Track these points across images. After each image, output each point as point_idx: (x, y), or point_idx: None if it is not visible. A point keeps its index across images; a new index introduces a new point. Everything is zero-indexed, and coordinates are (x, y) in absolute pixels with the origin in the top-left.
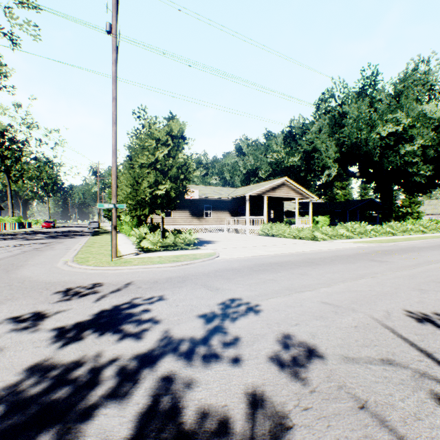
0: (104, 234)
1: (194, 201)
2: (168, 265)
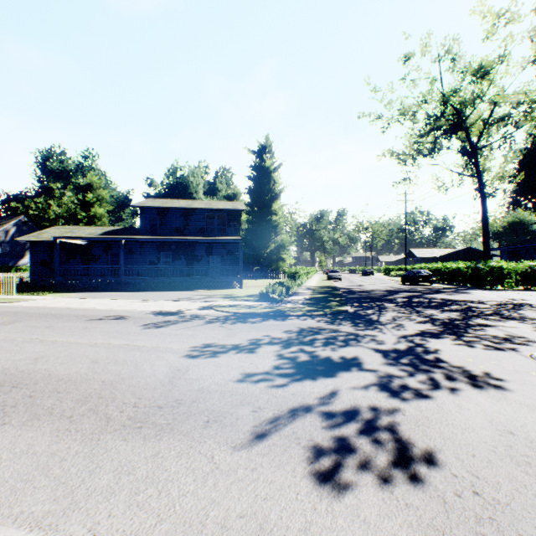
0: None
1: None
2: None
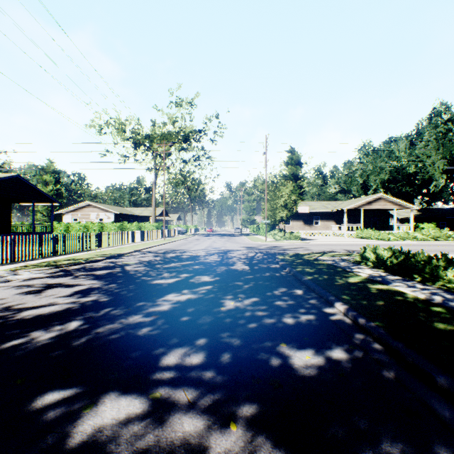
0: (249, 235)
1: (305, 213)
2: (286, 243)
